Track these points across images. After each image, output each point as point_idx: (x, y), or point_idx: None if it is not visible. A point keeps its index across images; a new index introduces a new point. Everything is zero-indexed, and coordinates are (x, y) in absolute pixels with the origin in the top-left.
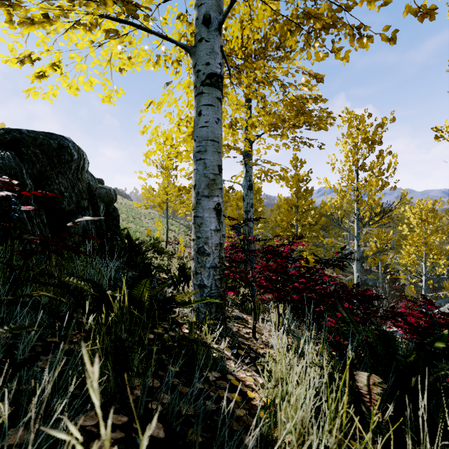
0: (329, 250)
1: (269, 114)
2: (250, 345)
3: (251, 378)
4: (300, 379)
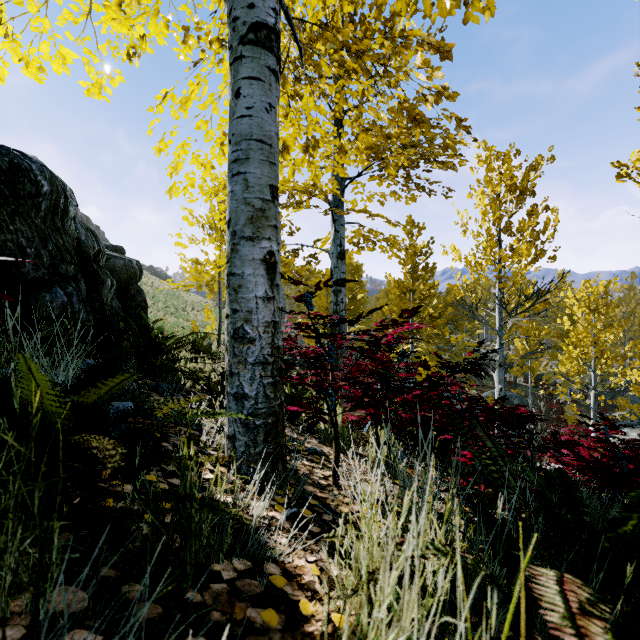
0: (458, 355)
1: (367, 131)
2: (325, 499)
3: (315, 568)
4: (403, 589)
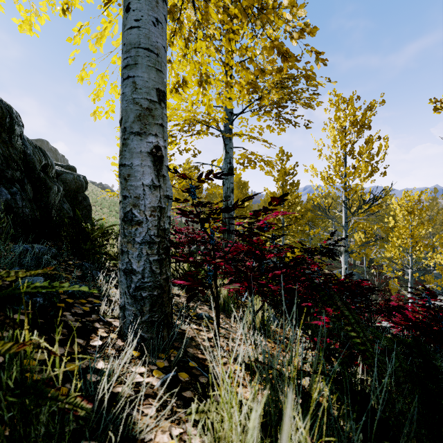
0: (315, 245)
1: (247, 69)
2: (205, 360)
3: None
4: None
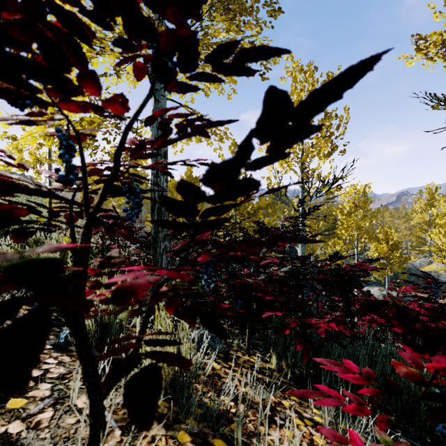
0: None
1: None
2: None
3: None
4: None
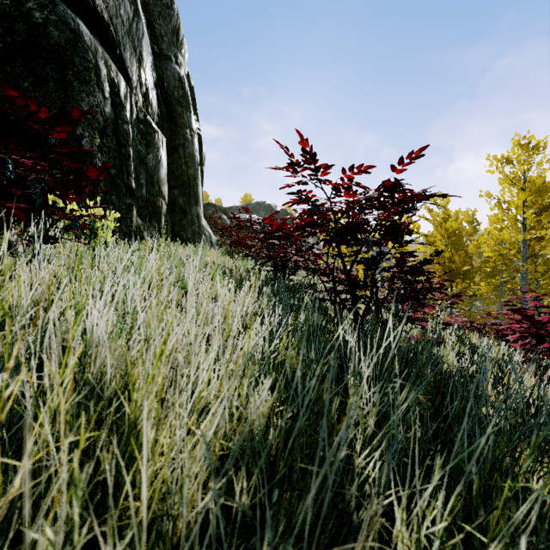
0: None
1: None
2: None
3: None
4: None
